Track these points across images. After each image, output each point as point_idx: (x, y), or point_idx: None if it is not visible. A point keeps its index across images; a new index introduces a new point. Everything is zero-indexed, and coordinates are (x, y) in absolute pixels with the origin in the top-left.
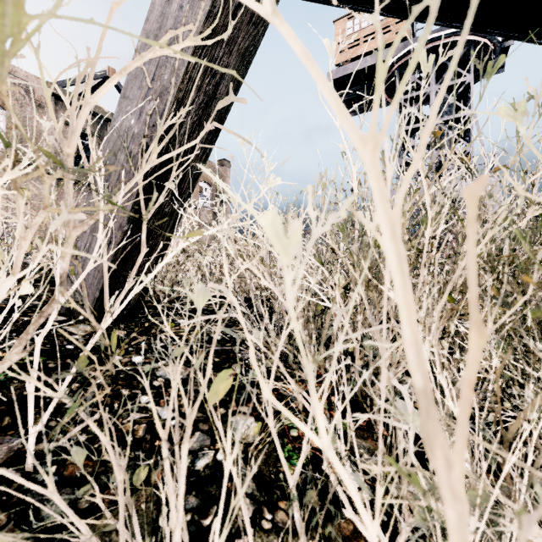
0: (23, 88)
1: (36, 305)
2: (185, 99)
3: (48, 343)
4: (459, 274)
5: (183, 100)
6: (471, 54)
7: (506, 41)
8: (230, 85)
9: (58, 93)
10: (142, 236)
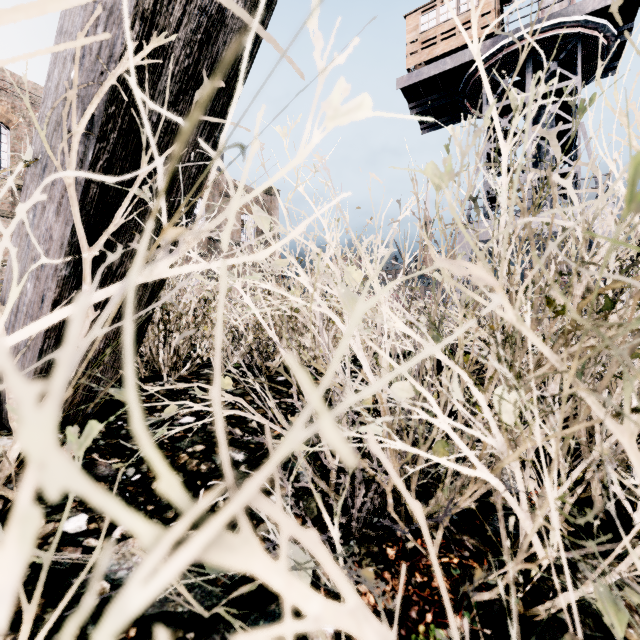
0: (31, 103)
1: None
2: (159, 16)
3: None
4: None
5: (155, 17)
6: (578, 51)
7: (622, 34)
8: None
9: None
10: (84, 288)
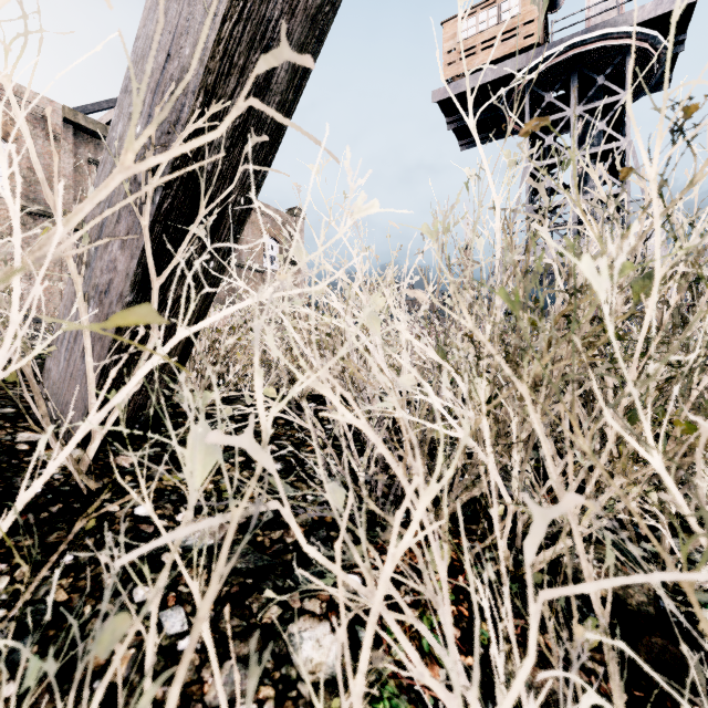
0: (32, 115)
1: (6, 414)
2: (218, 88)
3: (0, 484)
4: (695, 381)
5: (215, 89)
6: (626, 64)
7: (673, 46)
8: (282, 26)
9: (79, 121)
10: None
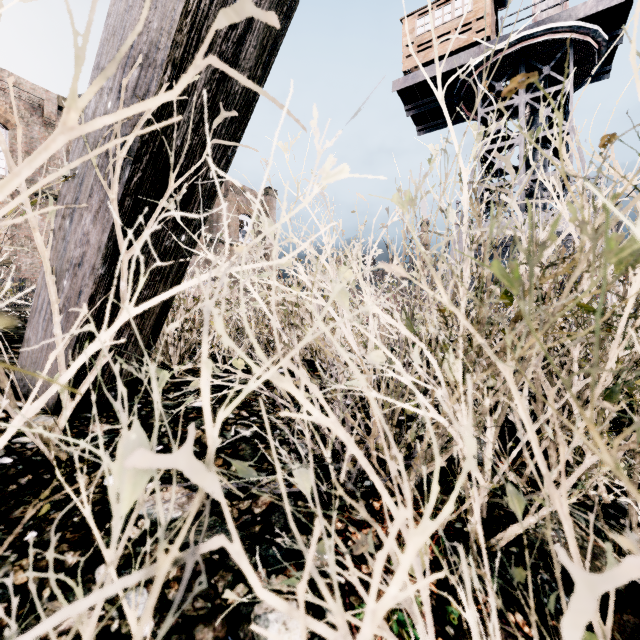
0: (29, 103)
1: None
2: (186, 62)
3: None
4: None
5: (183, 63)
6: (570, 56)
7: (613, 39)
8: None
9: None
10: (121, 284)
